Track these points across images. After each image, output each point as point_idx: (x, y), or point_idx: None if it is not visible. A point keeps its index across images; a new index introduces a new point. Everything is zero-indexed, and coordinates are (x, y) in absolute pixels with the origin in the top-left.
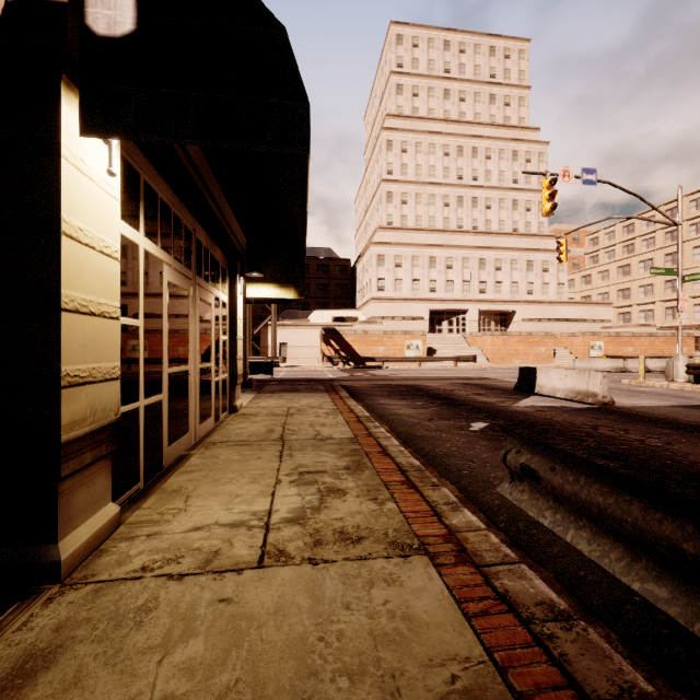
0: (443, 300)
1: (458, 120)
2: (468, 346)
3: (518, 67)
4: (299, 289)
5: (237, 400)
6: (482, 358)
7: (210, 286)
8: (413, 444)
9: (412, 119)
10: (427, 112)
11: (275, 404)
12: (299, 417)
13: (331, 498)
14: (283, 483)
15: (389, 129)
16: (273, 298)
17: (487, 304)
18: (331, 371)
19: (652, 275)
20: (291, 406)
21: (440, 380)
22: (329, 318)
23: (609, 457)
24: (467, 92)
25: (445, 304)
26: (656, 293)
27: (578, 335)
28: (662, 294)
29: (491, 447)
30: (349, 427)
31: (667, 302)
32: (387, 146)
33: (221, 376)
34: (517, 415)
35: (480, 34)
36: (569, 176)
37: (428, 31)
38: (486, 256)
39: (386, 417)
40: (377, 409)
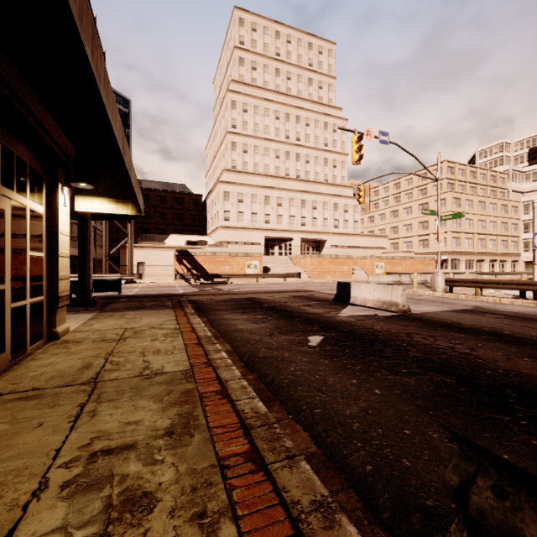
0: (275, 230)
1: (286, 94)
2: (294, 265)
3: (328, 61)
4: (137, 205)
5: (61, 325)
6: (304, 274)
7: (1, 186)
8: (256, 368)
9: (252, 87)
10: (263, 83)
11: (111, 325)
12: (132, 342)
13: (124, 527)
14: (48, 493)
15: (234, 92)
16: (112, 214)
17: (307, 234)
18: (183, 286)
19: (411, 218)
20: (129, 327)
21: (274, 293)
22: (183, 242)
23: (441, 371)
24: (292, 73)
25: (277, 233)
26: (414, 230)
27: (368, 258)
28: (417, 231)
29: (334, 368)
30: (187, 352)
31: (420, 236)
32: (232, 105)
33: (29, 300)
34: (344, 325)
35: (302, 31)
36: (370, 135)
37: (263, 20)
38: (306, 198)
39: (229, 334)
40: (221, 325)
